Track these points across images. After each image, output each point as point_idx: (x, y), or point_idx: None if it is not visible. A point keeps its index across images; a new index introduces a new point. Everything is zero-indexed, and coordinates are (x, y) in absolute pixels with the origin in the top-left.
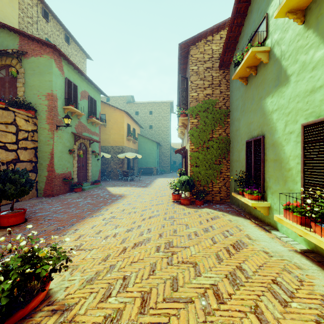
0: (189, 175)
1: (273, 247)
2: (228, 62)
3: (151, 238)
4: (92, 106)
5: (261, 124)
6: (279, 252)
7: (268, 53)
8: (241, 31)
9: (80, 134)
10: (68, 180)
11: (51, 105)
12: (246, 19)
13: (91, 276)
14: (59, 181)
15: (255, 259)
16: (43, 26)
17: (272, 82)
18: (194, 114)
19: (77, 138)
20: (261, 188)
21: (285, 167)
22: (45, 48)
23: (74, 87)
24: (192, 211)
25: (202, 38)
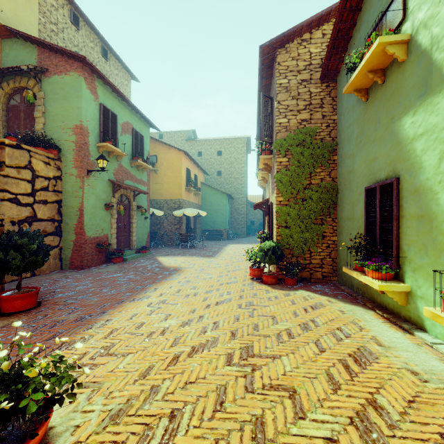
0: (275, 241)
1: (424, 362)
2: (335, 70)
3: (219, 339)
4: (138, 143)
5: (394, 160)
6: (437, 373)
7: (405, 45)
8: (356, 20)
9: (121, 183)
10: (103, 247)
11: (80, 142)
12: (365, 0)
13: (119, 406)
14: (91, 248)
15: (397, 386)
16: (72, 35)
17: (414, 91)
18: (283, 150)
19: (116, 188)
20: (393, 261)
21: (440, 228)
22: (72, 62)
23: (112, 117)
24: (280, 295)
25: (295, 36)
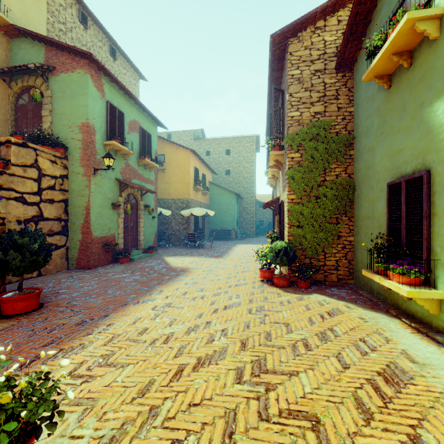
0: (287, 241)
1: None
2: (352, 59)
3: (227, 350)
4: (145, 141)
5: (423, 151)
6: None
7: (438, 20)
8: (376, 2)
9: (128, 182)
10: (110, 247)
11: (86, 140)
12: None
13: (111, 432)
14: (98, 248)
15: (443, 417)
16: (81, 35)
17: None
18: (295, 145)
19: (123, 187)
20: (423, 264)
21: None
22: (78, 59)
23: (119, 115)
24: (293, 299)
25: (308, 24)
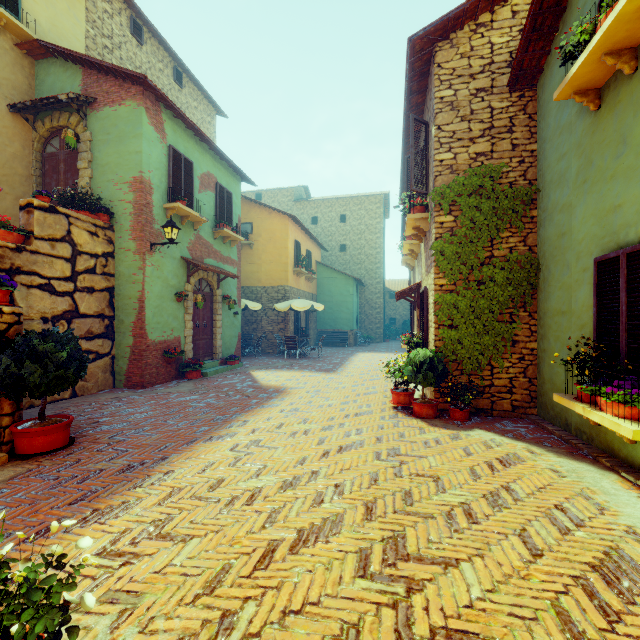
0: (433, 349)
1: None
2: (535, 69)
3: (344, 518)
4: (224, 204)
5: None
6: None
7: None
8: None
9: (199, 262)
10: (173, 356)
11: (139, 202)
12: None
13: None
14: (156, 358)
15: None
16: (133, 53)
17: None
18: (446, 203)
19: (192, 269)
20: None
21: None
22: (128, 86)
23: (186, 166)
24: (444, 437)
25: (466, 19)
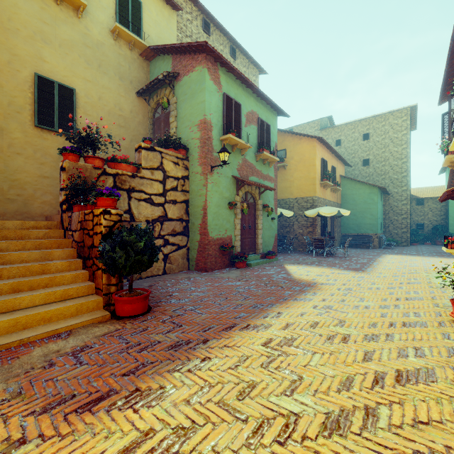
0: None
1: None
2: None
3: None
4: (264, 134)
5: None
6: None
7: None
8: None
9: (245, 179)
10: (226, 249)
11: (203, 137)
12: None
13: None
14: (214, 250)
15: None
16: None
17: None
18: None
19: (240, 185)
20: None
21: None
22: (197, 57)
23: (235, 107)
24: None
25: None
